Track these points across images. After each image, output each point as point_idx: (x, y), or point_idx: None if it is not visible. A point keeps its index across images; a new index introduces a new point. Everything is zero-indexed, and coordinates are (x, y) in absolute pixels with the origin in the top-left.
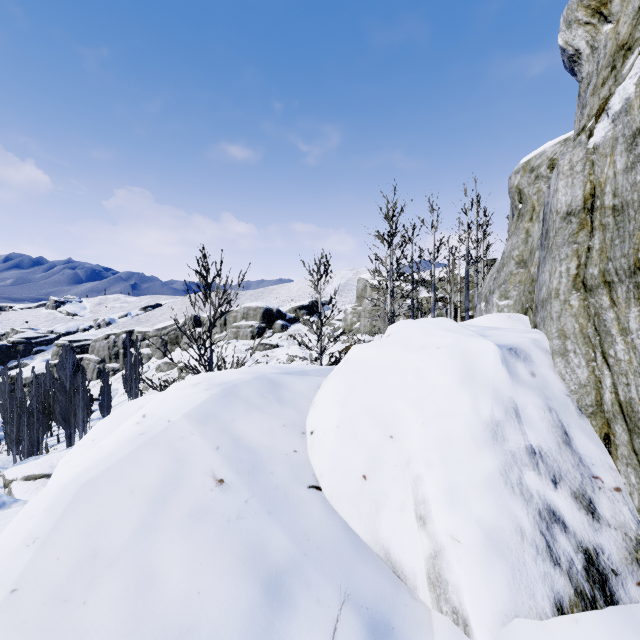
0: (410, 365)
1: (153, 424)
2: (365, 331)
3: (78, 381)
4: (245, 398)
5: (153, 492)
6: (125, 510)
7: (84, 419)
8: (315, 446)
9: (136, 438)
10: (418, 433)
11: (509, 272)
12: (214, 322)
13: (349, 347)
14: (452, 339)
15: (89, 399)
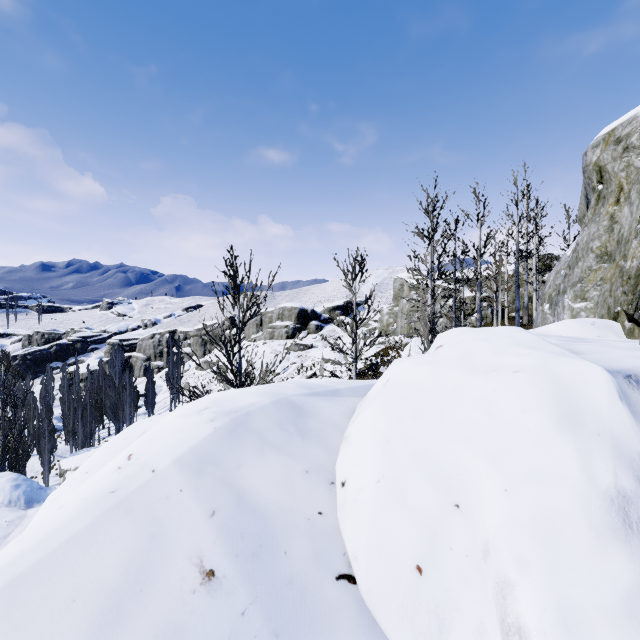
0: (477, 395)
1: (133, 474)
2: (402, 332)
3: (125, 378)
4: (259, 432)
5: (105, 599)
6: (54, 638)
7: (131, 414)
8: (347, 507)
9: (103, 499)
10: (499, 505)
11: (587, 268)
12: (242, 326)
13: (385, 349)
14: (536, 360)
15: (135, 395)
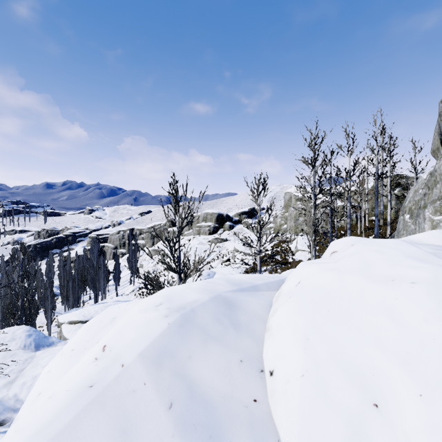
0: (380, 302)
1: (106, 368)
2: (291, 231)
3: (101, 261)
4: (202, 326)
5: None
6: None
7: (104, 285)
8: (277, 396)
9: (83, 394)
10: (416, 410)
11: None
12: (181, 230)
13: (279, 243)
14: (430, 273)
15: (107, 273)
